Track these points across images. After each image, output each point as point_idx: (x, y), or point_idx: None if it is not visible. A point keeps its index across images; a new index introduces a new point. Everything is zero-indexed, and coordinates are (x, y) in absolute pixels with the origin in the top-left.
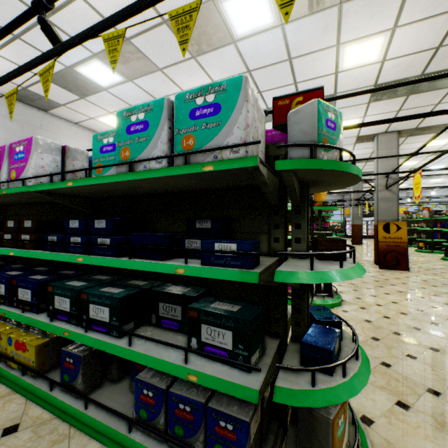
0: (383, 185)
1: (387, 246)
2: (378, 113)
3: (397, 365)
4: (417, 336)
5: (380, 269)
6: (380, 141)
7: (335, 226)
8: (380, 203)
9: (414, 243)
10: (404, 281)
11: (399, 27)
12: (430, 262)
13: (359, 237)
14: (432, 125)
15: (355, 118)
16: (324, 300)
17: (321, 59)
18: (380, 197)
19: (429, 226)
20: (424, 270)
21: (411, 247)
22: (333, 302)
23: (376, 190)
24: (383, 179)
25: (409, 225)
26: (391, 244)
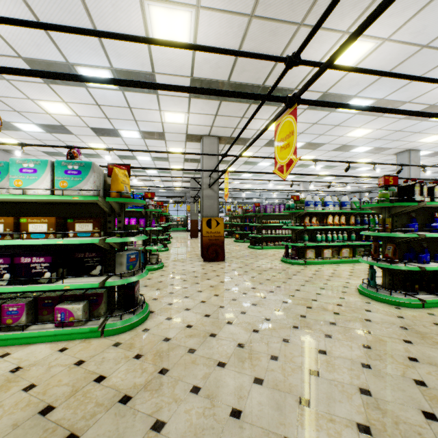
0: (207, 184)
1: (209, 240)
2: (200, 112)
3: (173, 420)
4: (211, 347)
5: (204, 262)
6: (205, 142)
7: (179, 221)
8: (205, 200)
9: (234, 234)
10: (219, 273)
11: (202, 9)
12: (241, 251)
13: (196, 231)
14: (241, 137)
15: (180, 112)
16: (121, 321)
17: (124, 11)
18: (205, 195)
19: (242, 221)
20: (236, 259)
21: (232, 238)
22: (134, 321)
23: (202, 188)
24: (208, 178)
25: (231, 220)
26: (213, 238)
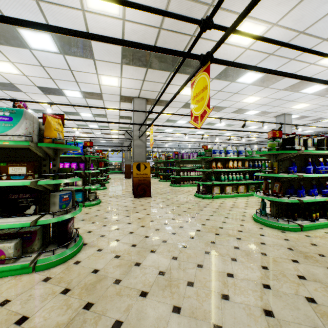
0: (137, 136)
1: (139, 180)
2: (130, 77)
3: None
4: (135, 277)
5: (134, 198)
6: (135, 103)
7: (117, 165)
8: (135, 149)
9: (159, 176)
10: (146, 207)
11: None
12: (164, 188)
13: (129, 173)
14: (164, 100)
15: (114, 76)
16: (54, 256)
17: None
18: (135, 144)
19: (165, 165)
20: (160, 195)
21: (157, 178)
22: (66, 255)
23: (133, 139)
24: (138, 131)
25: (157, 164)
26: (141, 179)
